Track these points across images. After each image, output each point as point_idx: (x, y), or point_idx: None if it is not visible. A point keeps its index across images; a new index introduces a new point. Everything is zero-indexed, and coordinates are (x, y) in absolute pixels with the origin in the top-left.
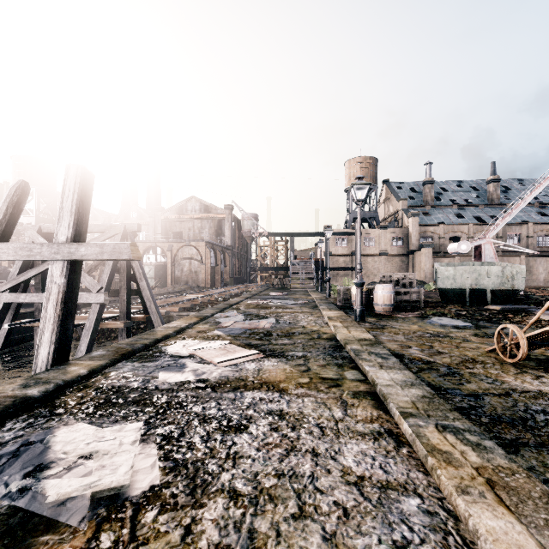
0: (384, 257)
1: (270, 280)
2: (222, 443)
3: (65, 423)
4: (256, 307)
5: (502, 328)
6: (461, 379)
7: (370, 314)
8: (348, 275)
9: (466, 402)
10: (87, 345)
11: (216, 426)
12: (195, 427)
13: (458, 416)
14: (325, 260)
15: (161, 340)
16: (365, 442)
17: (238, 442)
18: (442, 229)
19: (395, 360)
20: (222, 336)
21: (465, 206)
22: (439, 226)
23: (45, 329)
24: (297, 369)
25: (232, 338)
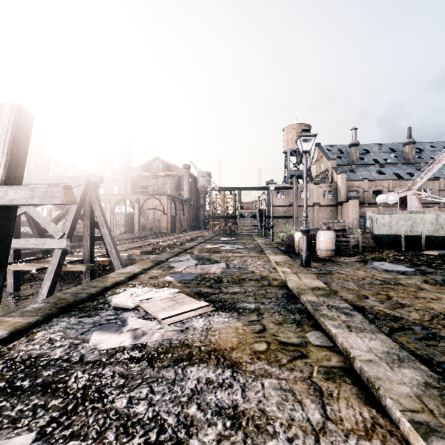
0: (317, 208)
1: (221, 227)
2: None
3: None
4: (208, 251)
5: None
6: None
7: (313, 258)
8: (287, 223)
9: None
10: (49, 288)
11: None
12: None
13: None
14: (267, 210)
15: (110, 287)
16: None
17: None
18: (366, 184)
19: (361, 318)
20: (173, 283)
21: (385, 164)
22: (364, 182)
23: None
24: (250, 328)
25: (183, 285)
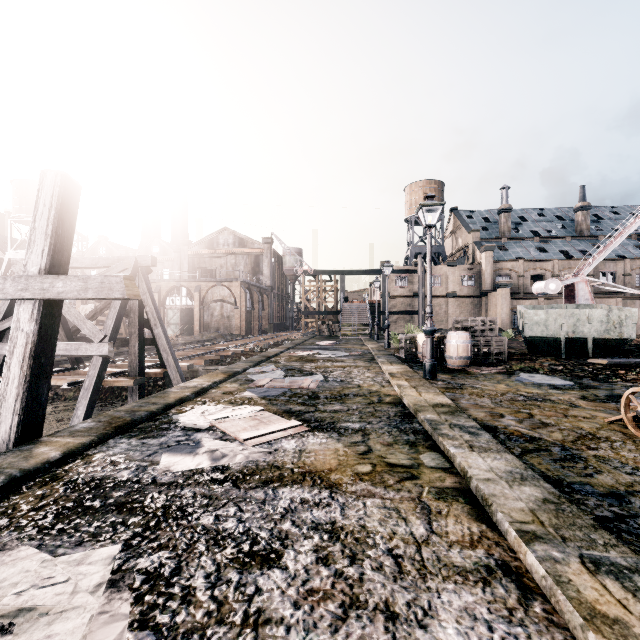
0: (452, 299)
1: (317, 327)
2: (239, 589)
3: (1, 546)
4: (299, 360)
5: (632, 393)
6: (586, 467)
7: (441, 369)
8: (409, 321)
9: (607, 508)
10: (86, 408)
11: (232, 554)
12: (199, 556)
13: (610, 539)
14: (382, 303)
15: (174, 405)
16: (470, 588)
17: (265, 587)
18: (521, 266)
19: (488, 437)
20: (254, 399)
21: (549, 238)
22: (518, 263)
23: (7, 394)
24: (353, 449)
25: (267, 402)
